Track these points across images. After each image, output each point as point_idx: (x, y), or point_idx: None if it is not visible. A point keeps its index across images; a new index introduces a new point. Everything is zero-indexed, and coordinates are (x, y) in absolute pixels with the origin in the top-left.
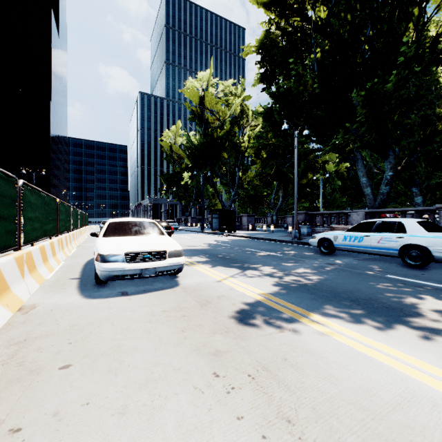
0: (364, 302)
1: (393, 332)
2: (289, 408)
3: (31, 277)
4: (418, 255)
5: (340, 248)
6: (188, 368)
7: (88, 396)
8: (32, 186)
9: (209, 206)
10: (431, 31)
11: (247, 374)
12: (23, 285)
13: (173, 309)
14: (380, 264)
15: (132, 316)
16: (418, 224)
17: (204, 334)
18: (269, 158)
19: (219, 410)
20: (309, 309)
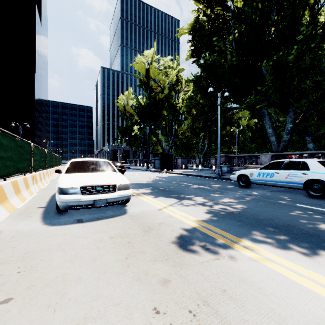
0: (284, 228)
1: (319, 259)
2: None
3: (1, 207)
4: (320, 187)
5: (255, 183)
6: (128, 302)
7: None
8: (4, 130)
9: (153, 151)
10: (321, 18)
11: (188, 310)
12: None
13: (120, 236)
14: (288, 195)
15: (83, 243)
16: (319, 163)
17: (145, 262)
18: (198, 115)
19: None
20: (238, 235)
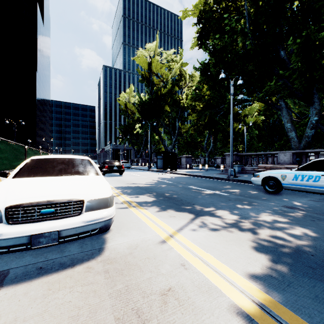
0: None
1: None
2: None
3: None
4: None
5: (289, 188)
6: None
7: None
8: None
9: (155, 150)
10: None
11: None
12: None
13: None
14: None
15: None
16: None
17: None
18: (204, 110)
19: None
20: None
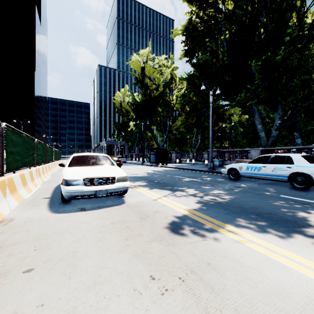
0: (266, 215)
1: (292, 240)
2: (214, 309)
3: (12, 197)
4: (303, 180)
5: (244, 176)
6: (129, 271)
7: (43, 298)
8: (14, 128)
9: (148, 146)
10: (308, 19)
11: (178, 277)
12: (4, 203)
13: (119, 222)
14: (274, 187)
15: (87, 227)
16: (303, 158)
17: (143, 242)
18: (191, 111)
19: (155, 311)
20: (224, 221)
